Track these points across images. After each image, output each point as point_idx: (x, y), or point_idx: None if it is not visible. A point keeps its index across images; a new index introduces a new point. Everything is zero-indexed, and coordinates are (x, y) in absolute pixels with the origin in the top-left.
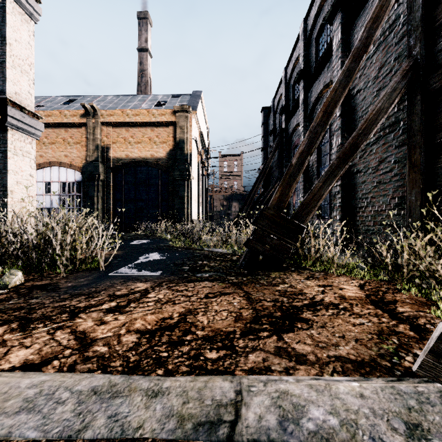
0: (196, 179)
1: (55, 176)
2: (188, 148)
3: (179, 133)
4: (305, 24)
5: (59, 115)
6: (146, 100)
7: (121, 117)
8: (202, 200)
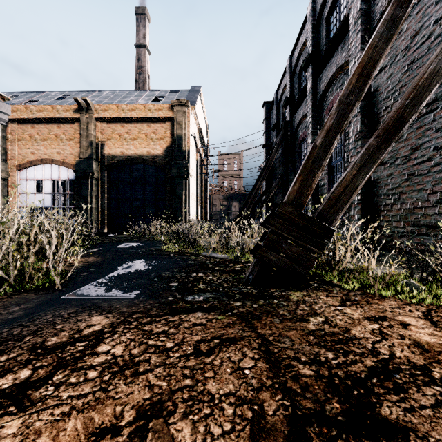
0: (195, 178)
1: (47, 174)
2: (187, 144)
3: (177, 129)
4: (314, 3)
5: (51, 110)
6: (142, 95)
7: (116, 112)
8: (201, 199)
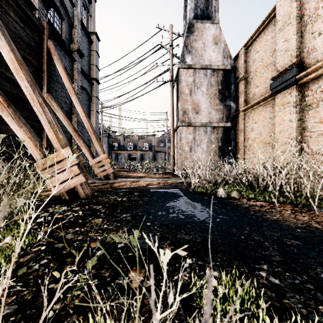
0: None
1: None
2: None
3: None
4: None
5: None
6: None
7: None
8: None
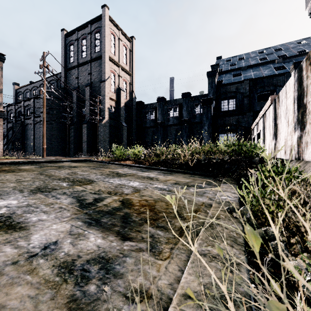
0: None
1: None
2: None
3: None
4: None
5: None
6: None
7: None
8: None
